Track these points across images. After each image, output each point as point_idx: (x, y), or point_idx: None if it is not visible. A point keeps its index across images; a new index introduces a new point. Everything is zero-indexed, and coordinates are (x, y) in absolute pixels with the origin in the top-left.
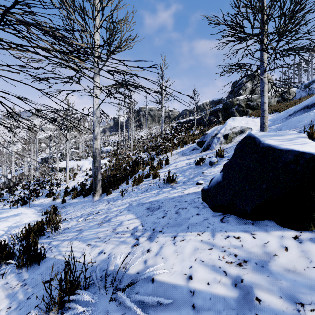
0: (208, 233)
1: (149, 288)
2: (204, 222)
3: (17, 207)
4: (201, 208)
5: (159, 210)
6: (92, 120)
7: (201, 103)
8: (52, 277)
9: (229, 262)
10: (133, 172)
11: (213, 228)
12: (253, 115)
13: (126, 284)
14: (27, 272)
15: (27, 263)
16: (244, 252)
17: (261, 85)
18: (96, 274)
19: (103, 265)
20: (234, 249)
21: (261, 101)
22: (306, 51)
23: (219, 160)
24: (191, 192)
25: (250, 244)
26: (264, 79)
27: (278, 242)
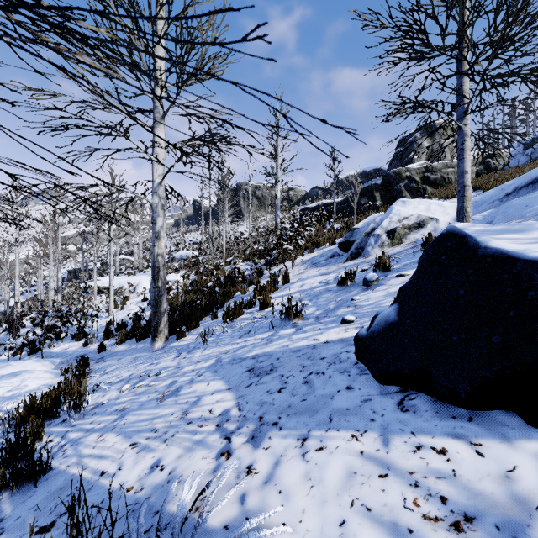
0: (375, 434)
1: None
2: (364, 408)
3: (22, 359)
4: (355, 376)
5: (272, 376)
6: (150, 204)
7: (344, 176)
8: (54, 520)
9: (429, 516)
10: (225, 296)
11: (384, 424)
12: (436, 196)
13: None
14: (11, 501)
15: (12, 483)
16: (463, 493)
17: (458, 139)
18: (138, 528)
19: (157, 499)
20: (438, 482)
21: (459, 168)
22: None
23: (382, 277)
24: (333, 339)
25: (473, 472)
26: (464, 128)
27: None
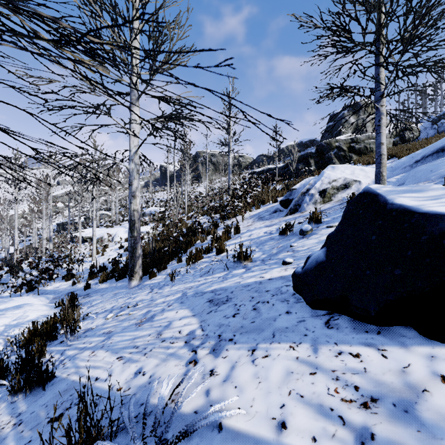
0: (307, 345)
1: (215, 441)
2: (299, 327)
3: (21, 295)
4: (292, 303)
5: (228, 305)
6: (128, 169)
7: (284, 146)
8: (61, 413)
9: (346, 399)
10: (187, 244)
11: (314, 337)
12: (360, 162)
13: (176, 432)
14: (26, 401)
15: (26, 387)
16: (371, 383)
17: (376, 117)
18: (129, 414)
19: (141, 395)
20: (353, 376)
21: (376, 140)
22: (443, 67)
23: (315, 228)
24: (275, 276)
25: (379, 369)
26: (381, 108)
27: (426, 366)
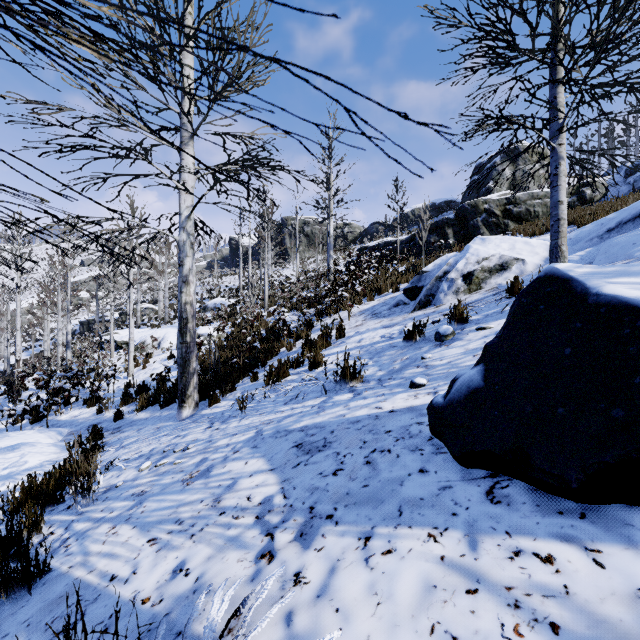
0: (459, 533)
1: None
2: (442, 498)
3: (23, 428)
4: (430, 455)
5: (325, 453)
6: (177, 242)
7: (409, 209)
8: None
9: None
10: (267, 353)
11: (469, 519)
12: (520, 233)
13: None
14: None
15: (1, 589)
16: (581, 618)
17: (551, 162)
18: None
19: (179, 615)
20: (545, 603)
21: (552, 197)
22: None
23: (458, 330)
24: (400, 407)
25: (591, 589)
26: (559, 149)
27: None
